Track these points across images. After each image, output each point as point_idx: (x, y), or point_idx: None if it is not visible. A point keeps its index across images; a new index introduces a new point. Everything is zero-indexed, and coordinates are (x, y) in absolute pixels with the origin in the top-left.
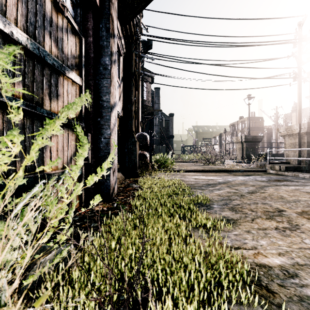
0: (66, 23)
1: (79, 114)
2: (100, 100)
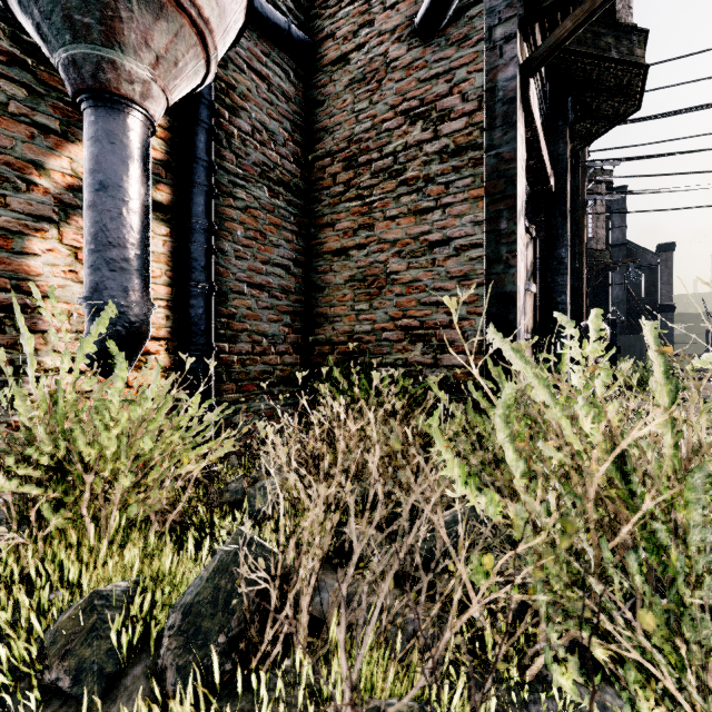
0: (527, 237)
1: (533, 325)
2: (553, 302)
